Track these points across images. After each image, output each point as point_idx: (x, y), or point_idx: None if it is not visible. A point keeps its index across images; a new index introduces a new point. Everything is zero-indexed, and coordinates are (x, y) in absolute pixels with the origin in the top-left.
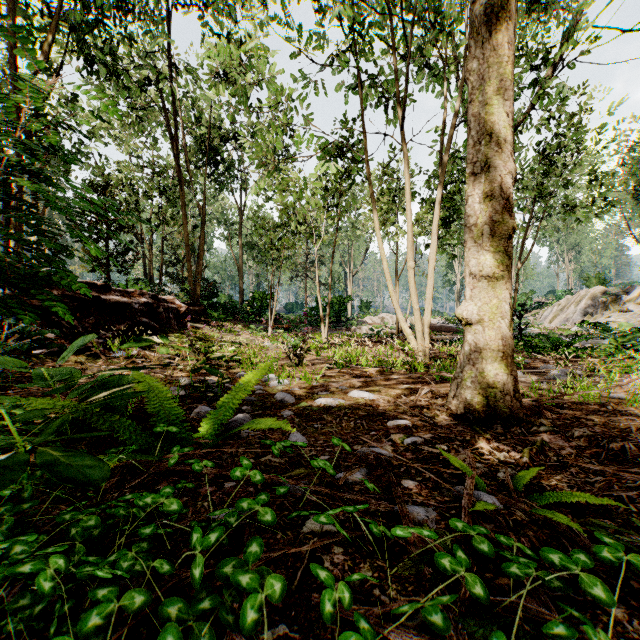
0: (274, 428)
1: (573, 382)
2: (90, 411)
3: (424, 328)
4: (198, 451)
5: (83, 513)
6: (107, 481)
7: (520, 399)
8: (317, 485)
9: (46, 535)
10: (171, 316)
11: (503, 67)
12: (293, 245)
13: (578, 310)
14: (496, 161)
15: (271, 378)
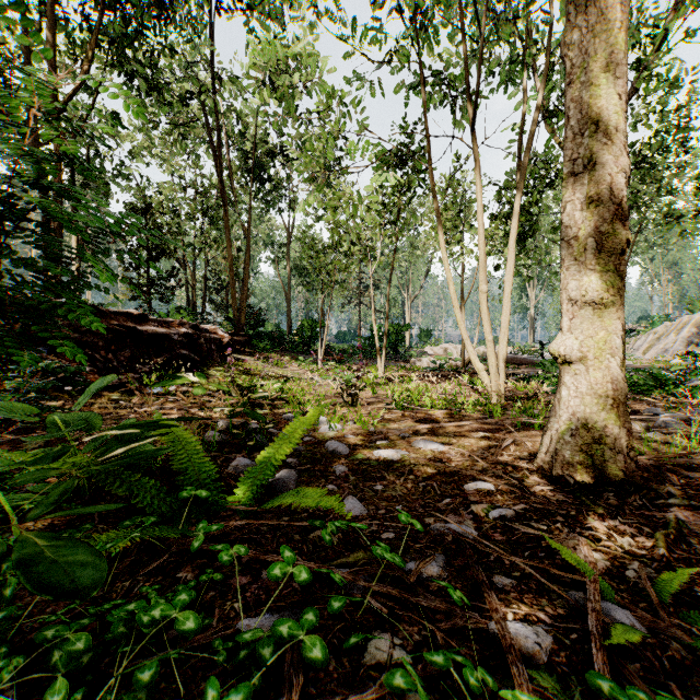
0: (325, 506)
1: (693, 432)
2: (106, 469)
3: (499, 362)
4: (232, 523)
5: (71, 628)
6: (120, 561)
7: (636, 458)
8: (381, 579)
9: (24, 656)
10: (213, 347)
11: (614, 36)
12: (345, 268)
13: (679, 339)
14: (604, 156)
15: (321, 421)
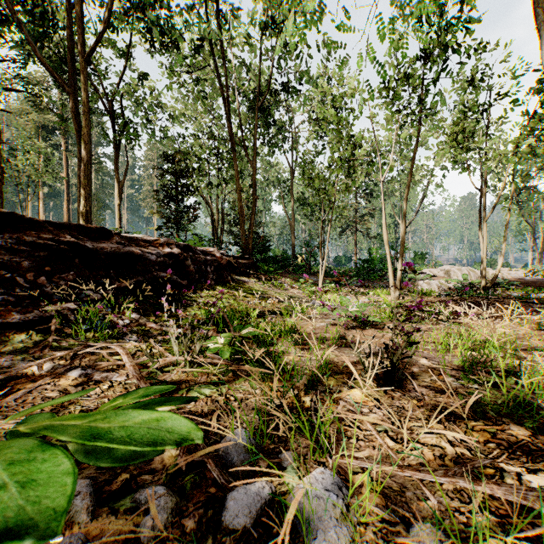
0: None
1: None
2: None
3: None
4: None
5: None
6: None
7: None
8: None
9: None
10: (208, 269)
11: None
12: (346, 188)
13: None
14: None
15: (320, 516)
